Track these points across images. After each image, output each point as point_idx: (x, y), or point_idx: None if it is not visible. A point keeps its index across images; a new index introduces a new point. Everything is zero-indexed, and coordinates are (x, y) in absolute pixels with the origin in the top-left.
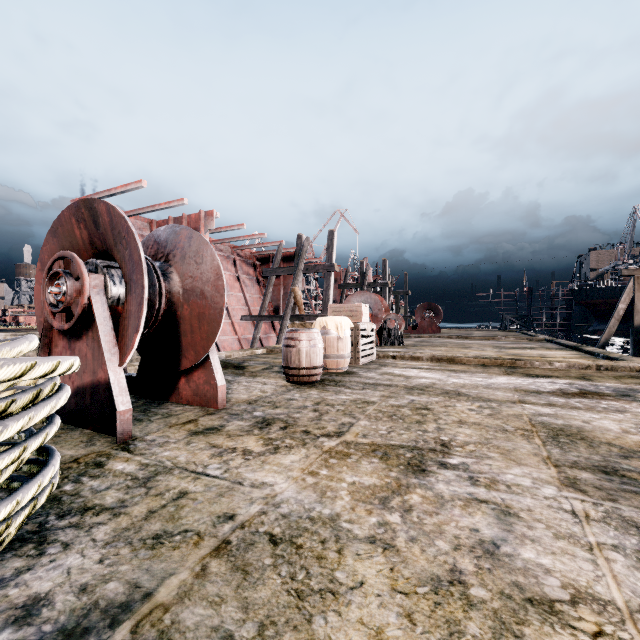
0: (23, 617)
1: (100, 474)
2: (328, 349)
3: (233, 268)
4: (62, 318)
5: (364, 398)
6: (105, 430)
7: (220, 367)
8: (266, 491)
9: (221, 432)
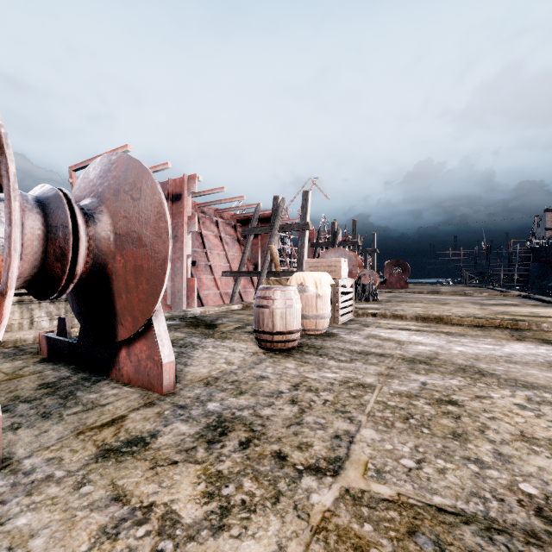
0: None
1: None
2: (306, 308)
3: (216, 229)
4: None
5: (356, 377)
6: None
7: (168, 337)
8: None
9: (146, 452)
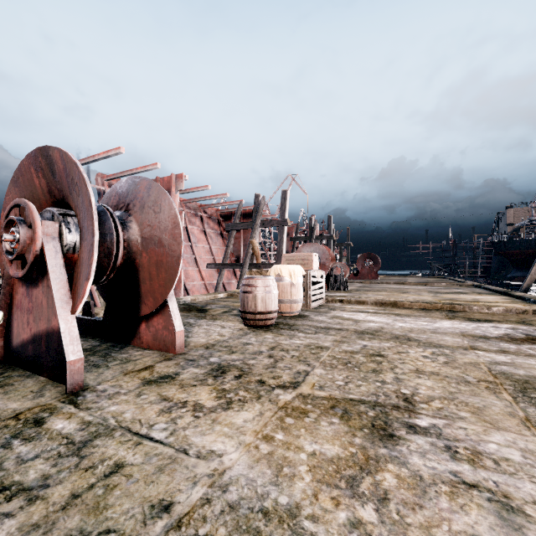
0: None
1: (35, 436)
2: (282, 294)
3: (200, 224)
4: (17, 265)
5: (317, 343)
6: (58, 378)
7: (178, 313)
8: (213, 464)
9: (174, 381)
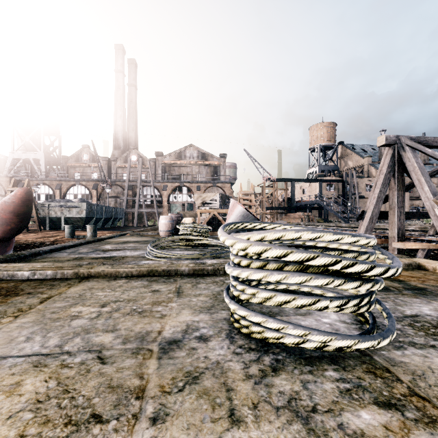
0: (201, 337)
1: (351, 395)
2: None
3: None
4: None
5: None
6: None
7: None
8: None
9: None
